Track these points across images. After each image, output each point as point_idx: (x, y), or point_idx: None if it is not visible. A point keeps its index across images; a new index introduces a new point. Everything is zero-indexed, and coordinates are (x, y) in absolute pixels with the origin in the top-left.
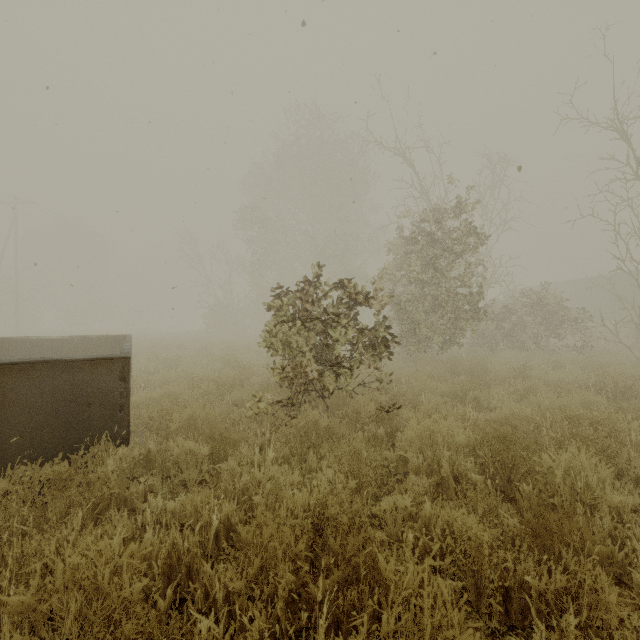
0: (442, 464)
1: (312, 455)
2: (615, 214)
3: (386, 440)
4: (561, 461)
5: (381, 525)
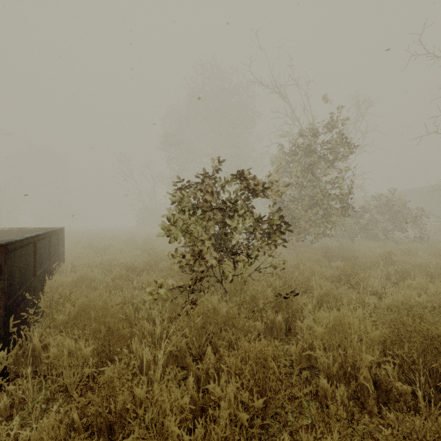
0: (360, 368)
1: (210, 352)
2: None
3: (284, 327)
4: None
5: None
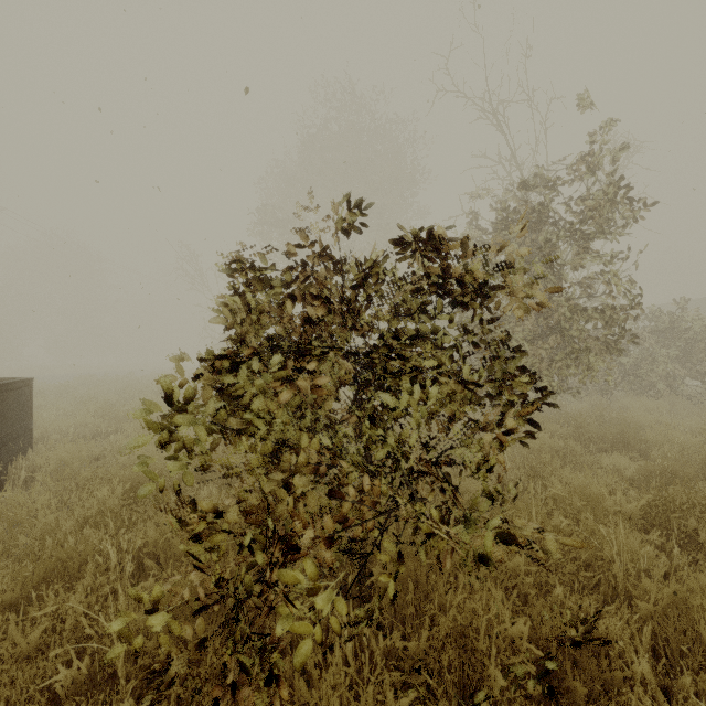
0: None
1: None
2: None
3: None
4: None
5: None
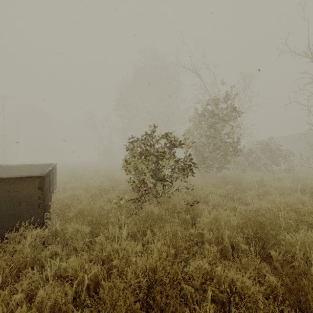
0: (224, 238)
1: (149, 232)
2: (308, 101)
3: (191, 221)
4: (297, 238)
5: (189, 277)
